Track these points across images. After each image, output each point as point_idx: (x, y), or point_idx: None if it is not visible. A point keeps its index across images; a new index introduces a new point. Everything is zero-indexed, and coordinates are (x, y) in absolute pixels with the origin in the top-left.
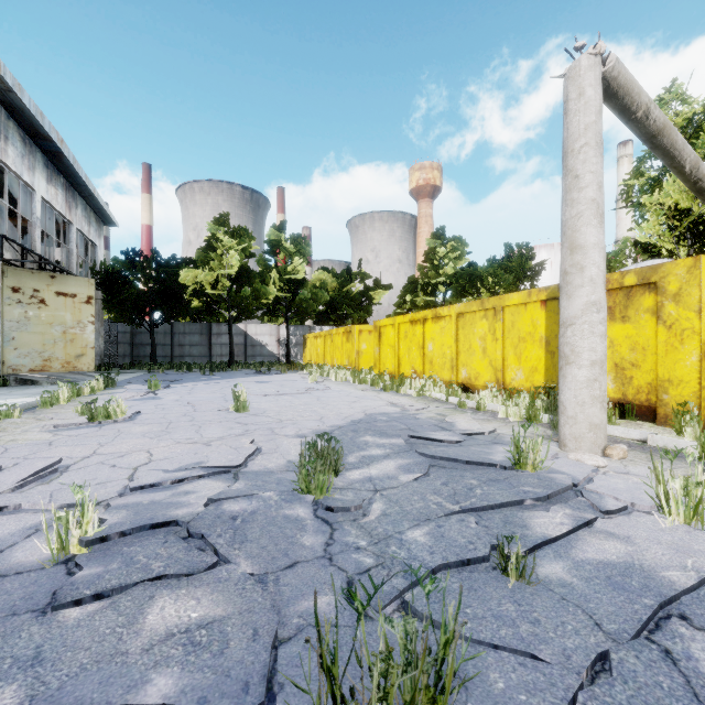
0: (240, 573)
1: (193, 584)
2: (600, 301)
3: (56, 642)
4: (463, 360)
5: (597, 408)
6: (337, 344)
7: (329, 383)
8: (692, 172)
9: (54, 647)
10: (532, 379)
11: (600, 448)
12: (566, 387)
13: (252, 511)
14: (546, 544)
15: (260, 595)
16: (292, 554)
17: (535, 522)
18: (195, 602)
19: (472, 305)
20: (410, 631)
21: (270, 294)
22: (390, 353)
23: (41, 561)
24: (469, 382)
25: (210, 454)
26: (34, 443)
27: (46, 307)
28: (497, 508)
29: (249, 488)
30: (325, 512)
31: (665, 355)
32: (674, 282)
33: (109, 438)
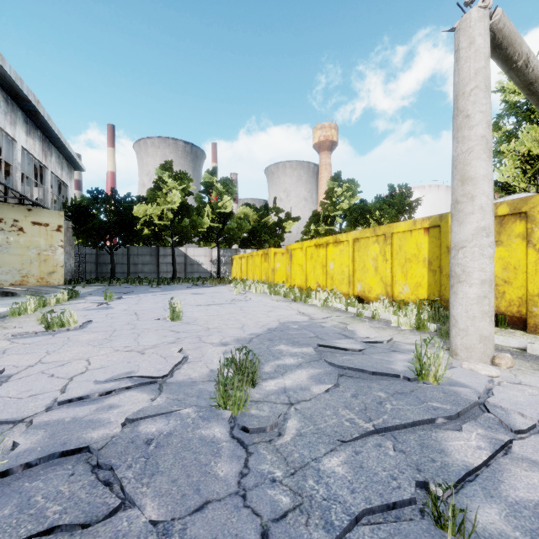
0: (142, 523)
1: None
2: (489, 226)
3: None
4: (358, 277)
5: (486, 321)
6: (257, 263)
7: (250, 295)
8: None
9: None
10: (417, 293)
11: (489, 358)
12: (458, 302)
13: (168, 433)
14: (469, 475)
15: None
16: (204, 490)
17: (452, 446)
18: None
19: (365, 232)
20: None
21: (204, 224)
22: (299, 270)
23: None
24: (364, 295)
25: (142, 363)
26: None
27: (24, 234)
28: (409, 427)
29: (169, 403)
30: (241, 431)
31: (535, 273)
32: None
33: (57, 346)
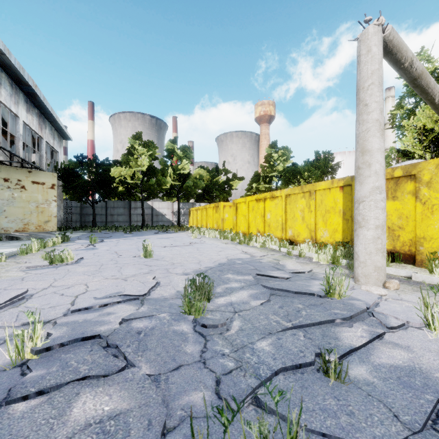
0: (141, 374)
1: (107, 383)
2: (382, 186)
3: (4, 431)
4: (289, 224)
5: (380, 256)
6: (210, 214)
7: (205, 239)
8: None
9: (2, 435)
10: (334, 236)
11: (382, 283)
12: (359, 242)
13: (152, 328)
14: (352, 352)
15: (154, 392)
16: (178, 359)
17: (344, 335)
18: (108, 397)
19: (295, 189)
20: (263, 432)
21: (167, 183)
22: (243, 219)
23: (4, 364)
24: (293, 238)
25: (126, 286)
26: (12, 279)
27: (26, 191)
28: (317, 325)
29: (150, 311)
30: (201, 328)
31: (421, 221)
32: (427, 174)
33: (61, 276)
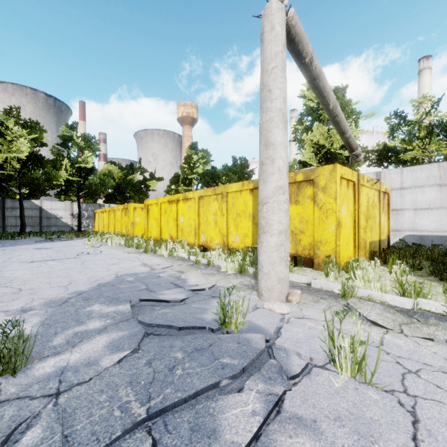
0: None
1: None
2: (285, 185)
3: None
4: (202, 229)
5: (283, 265)
6: (118, 217)
7: (104, 248)
8: (333, 109)
9: None
10: (245, 241)
11: (285, 296)
12: (263, 250)
13: None
14: None
15: None
16: None
17: (227, 419)
18: None
19: (208, 191)
20: None
21: (60, 177)
22: (155, 224)
23: None
24: (206, 244)
25: None
26: None
27: None
28: (191, 399)
29: None
30: None
31: (318, 225)
32: (323, 180)
33: None
